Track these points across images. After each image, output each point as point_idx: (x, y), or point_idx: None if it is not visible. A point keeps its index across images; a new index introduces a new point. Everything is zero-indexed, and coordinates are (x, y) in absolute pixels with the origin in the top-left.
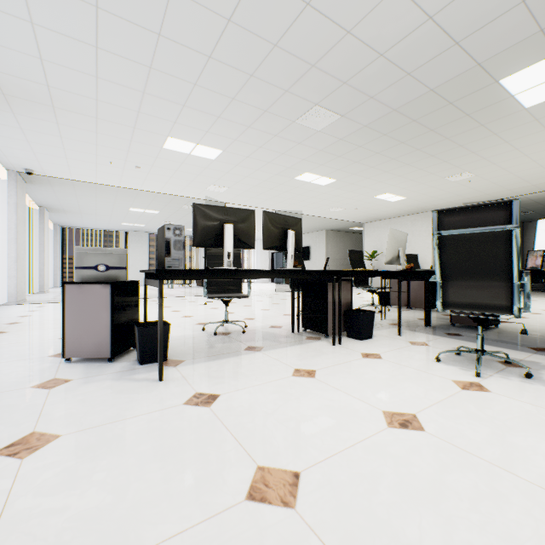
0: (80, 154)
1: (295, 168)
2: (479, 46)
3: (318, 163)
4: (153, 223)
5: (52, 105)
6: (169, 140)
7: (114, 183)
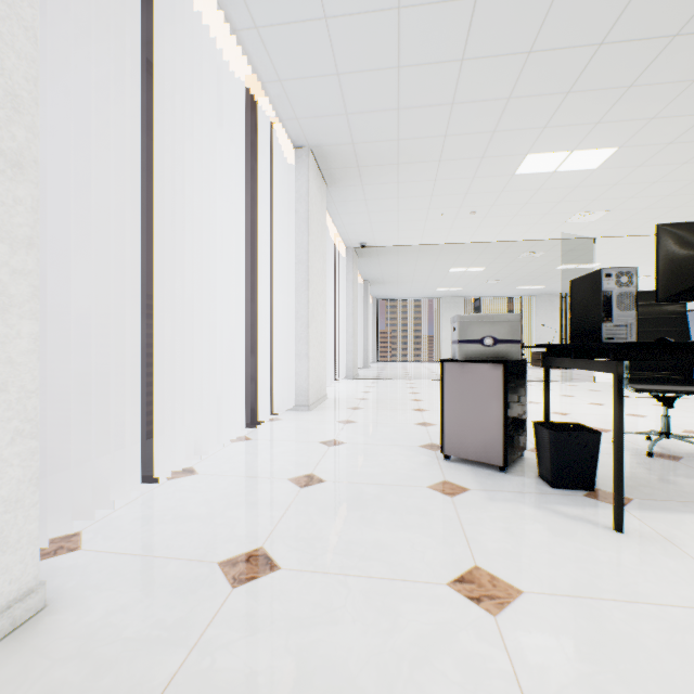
0: (411, 213)
1: None
2: None
3: None
4: (473, 284)
5: (397, 162)
6: (525, 160)
7: (439, 240)
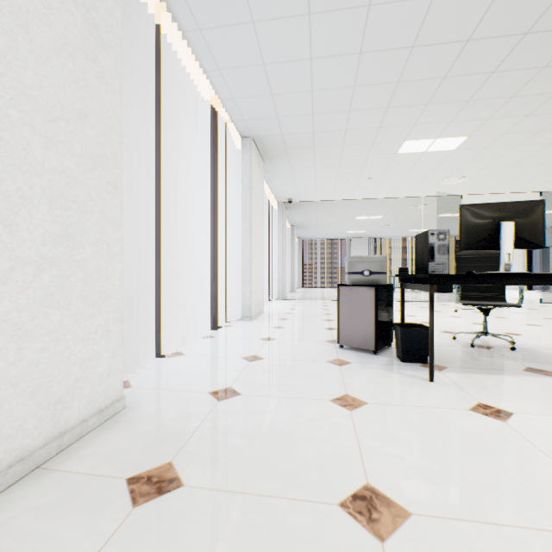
0: (325, 179)
1: None
2: None
3: None
4: (374, 228)
5: (313, 146)
6: (404, 145)
7: (346, 197)
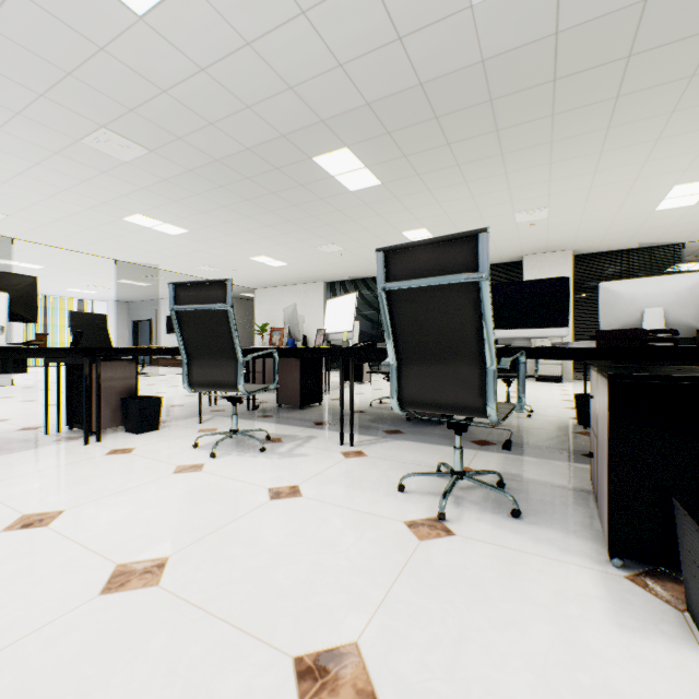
0: None
1: (117, 205)
2: (274, 118)
3: (149, 205)
4: None
5: None
6: None
7: None
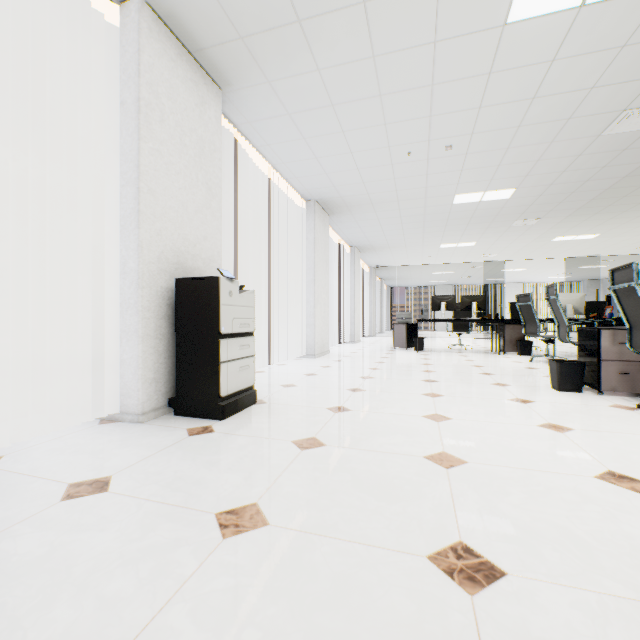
0: (400, 257)
1: (542, 237)
2: (591, 188)
3: (559, 232)
4: (453, 279)
5: (389, 247)
6: (441, 245)
7: (418, 264)
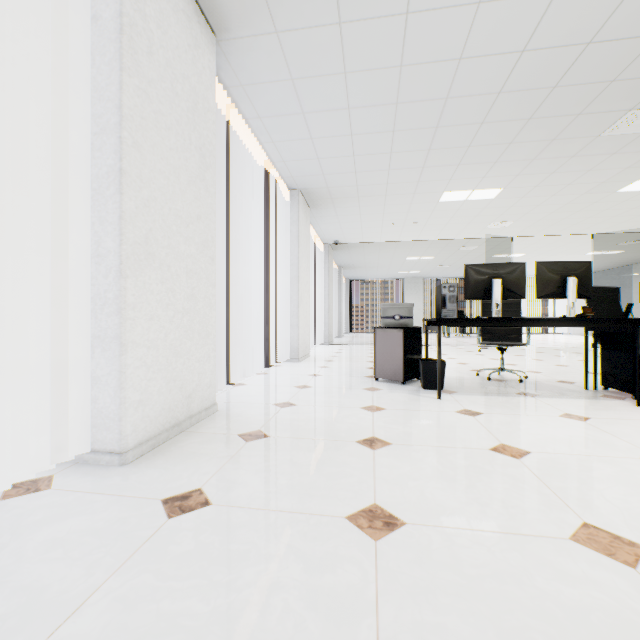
0: (371, 223)
1: (615, 180)
2: None
3: None
4: (427, 269)
5: (357, 196)
6: (444, 195)
7: (394, 239)
